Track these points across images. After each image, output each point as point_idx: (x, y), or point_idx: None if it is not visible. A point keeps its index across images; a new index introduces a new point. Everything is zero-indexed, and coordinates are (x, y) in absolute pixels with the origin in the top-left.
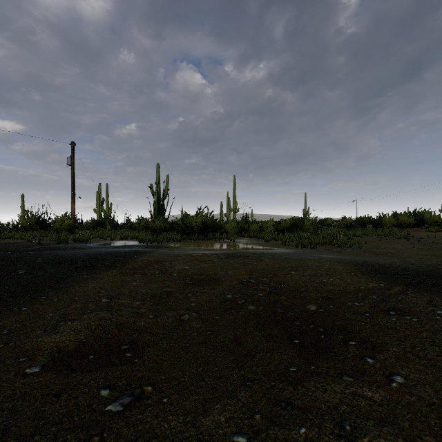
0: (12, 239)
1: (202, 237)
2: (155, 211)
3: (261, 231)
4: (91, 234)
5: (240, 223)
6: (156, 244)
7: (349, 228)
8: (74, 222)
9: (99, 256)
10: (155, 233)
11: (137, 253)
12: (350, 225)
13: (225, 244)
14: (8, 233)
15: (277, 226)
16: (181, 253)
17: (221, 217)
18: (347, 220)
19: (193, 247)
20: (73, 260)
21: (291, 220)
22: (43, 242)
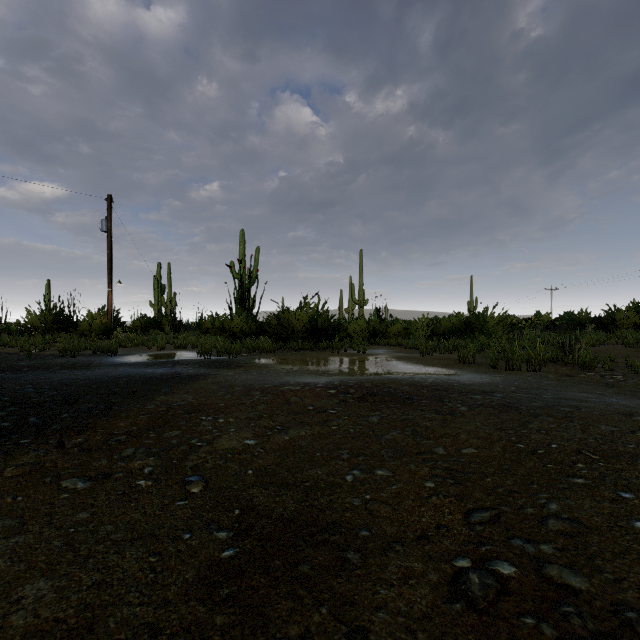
0: (6, 347)
1: (310, 346)
2: (238, 304)
3: (407, 336)
4: (132, 339)
5: (373, 322)
6: (226, 359)
7: (553, 331)
8: (111, 320)
9: (81, 390)
10: (234, 337)
11: (171, 382)
12: (553, 326)
13: (349, 358)
14: (1, 338)
15: (435, 328)
16: (260, 381)
17: (340, 314)
18: (543, 318)
19: (290, 366)
20: (1, 404)
21: (458, 317)
22: (44, 353)
